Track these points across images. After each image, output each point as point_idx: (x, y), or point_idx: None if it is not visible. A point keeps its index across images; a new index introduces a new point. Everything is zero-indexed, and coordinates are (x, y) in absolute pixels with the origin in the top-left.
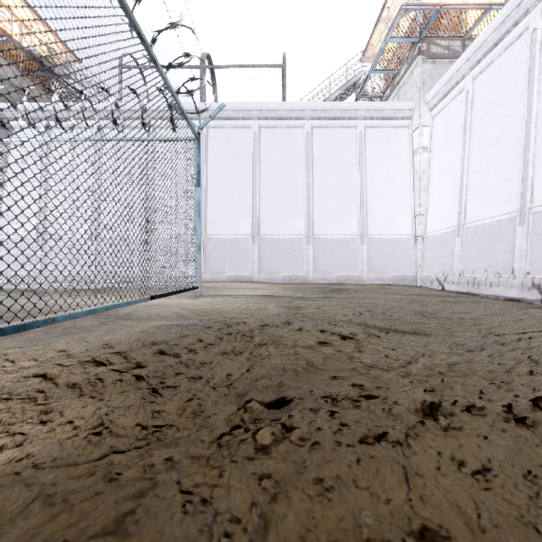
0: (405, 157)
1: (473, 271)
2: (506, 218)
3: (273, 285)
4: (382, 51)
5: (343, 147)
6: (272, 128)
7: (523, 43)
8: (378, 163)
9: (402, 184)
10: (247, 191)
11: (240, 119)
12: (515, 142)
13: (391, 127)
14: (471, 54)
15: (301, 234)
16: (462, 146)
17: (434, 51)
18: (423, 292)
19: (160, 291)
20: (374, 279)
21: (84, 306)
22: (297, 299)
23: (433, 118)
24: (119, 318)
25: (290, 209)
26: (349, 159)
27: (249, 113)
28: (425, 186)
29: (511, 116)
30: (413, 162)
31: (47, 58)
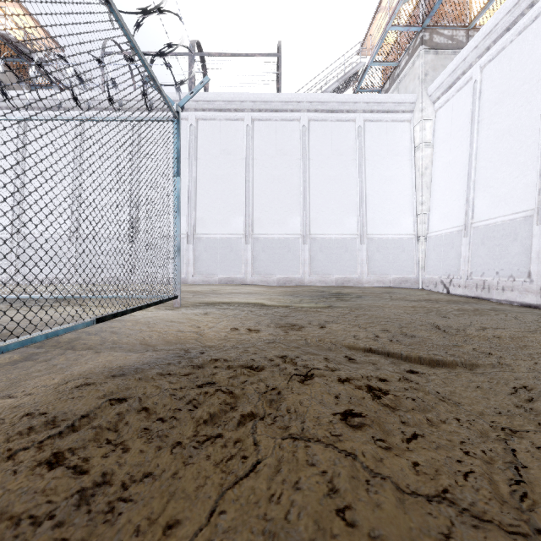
0: (406, 153)
1: (483, 274)
2: (520, 216)
3: (267, 289)
4: (382, 40)
5: (341, 142)
6: (266, 120)
7: (540, 26)
8: (379, 159)
9: (403, 181)
10: (240, 188)
11: (232, 111)
12: (530, 134)
13: (392, 121)
14: (479, 41)
15: (297, 233)
16: (469, 140)
17: (437, 41)
18: (430, 297)
19: (116, 309)
20: (374, 281)
21: (23, 326)
22: (295, 310)
23: (436, 112)
24: (58, 346)
25: (285, 207)
26: (347, 154)
27: (241, 105)
28: (428, 183)
29: (525, 106)
30: (415, 158)
31: (23, 43)
